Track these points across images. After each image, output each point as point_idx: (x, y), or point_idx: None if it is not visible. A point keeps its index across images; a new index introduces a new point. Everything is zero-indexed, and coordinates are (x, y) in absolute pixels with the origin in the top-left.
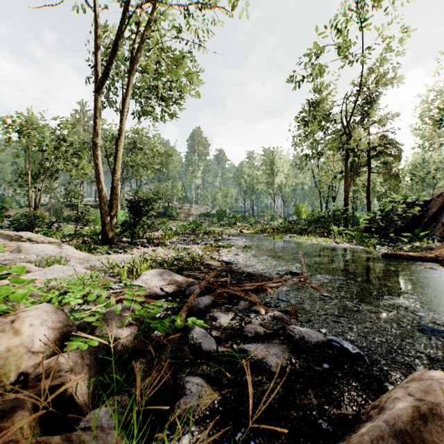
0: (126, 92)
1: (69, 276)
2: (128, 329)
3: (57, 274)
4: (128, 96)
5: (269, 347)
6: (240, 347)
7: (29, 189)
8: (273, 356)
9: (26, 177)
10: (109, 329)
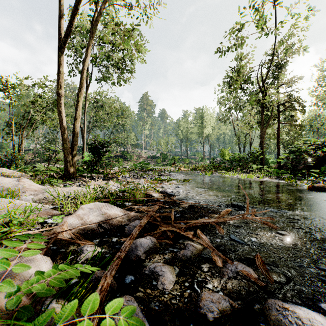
0: (86, 53)
1: None
2: None
3: None
4: (87, 56)
5: None
6: None
7: (13, 135)
8: None
9: (12, 127)
10: None
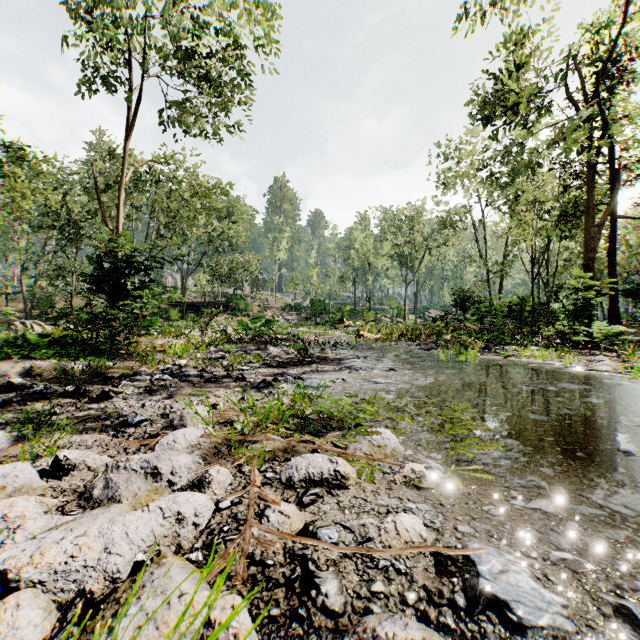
0: None
1: None
2: None
3: None
4: None
5: None
6: None
7: None
8: None
9: None
10: None
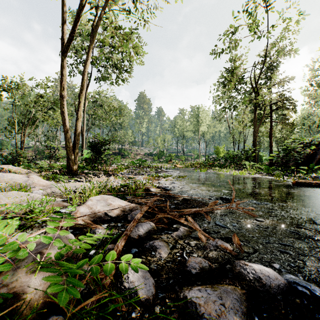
0: (87, 57)
1: (20, 201)
2: (43, 274)
3: (12, 199)
4: (88, 59)
5: (223, 297)
6: (185, 295)
7: (16, 133)
8: (230, 313)
9: (14, 125)
10: (15, 276)
